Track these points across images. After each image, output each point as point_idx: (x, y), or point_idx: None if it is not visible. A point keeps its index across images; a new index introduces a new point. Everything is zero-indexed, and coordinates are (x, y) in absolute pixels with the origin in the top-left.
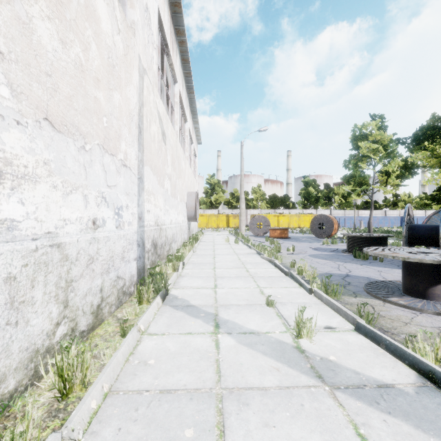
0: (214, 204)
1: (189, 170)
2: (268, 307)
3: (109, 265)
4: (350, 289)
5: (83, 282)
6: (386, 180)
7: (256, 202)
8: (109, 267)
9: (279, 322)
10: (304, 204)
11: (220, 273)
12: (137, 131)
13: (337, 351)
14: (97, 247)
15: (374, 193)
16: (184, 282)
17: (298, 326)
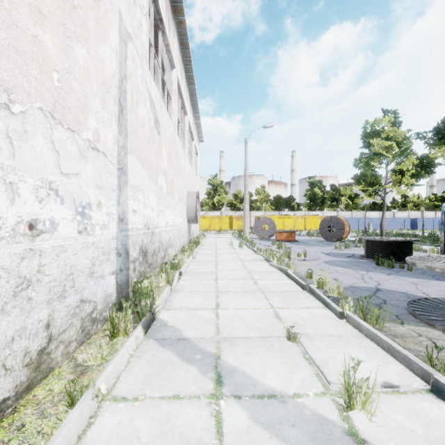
0: (217, 206)
1: (190, 168)
2: (289, 342)
3: (66, 287)
4: (389, 310)
5: (4, 321)
6: (400, 179)
7: (260, 203)
8: (66, 290)
9: (310, 371)
10: (310, 206)
11: (223, 286)
12: (116, 108)
13: (421, 444)
14: (39, 262)
15: (387, 193)
16: (178, 299)
17: (348, 391)
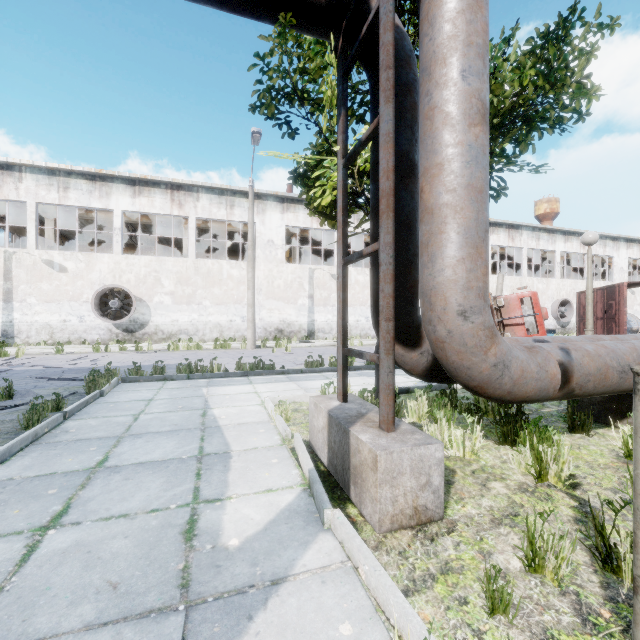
0: None
1: None
2: None
3: None
4: None
5: None
6: None
7: None
8: None
9: None
10: None
11: None
12: None
13: None
14: None
15: None
16: None
17: None
